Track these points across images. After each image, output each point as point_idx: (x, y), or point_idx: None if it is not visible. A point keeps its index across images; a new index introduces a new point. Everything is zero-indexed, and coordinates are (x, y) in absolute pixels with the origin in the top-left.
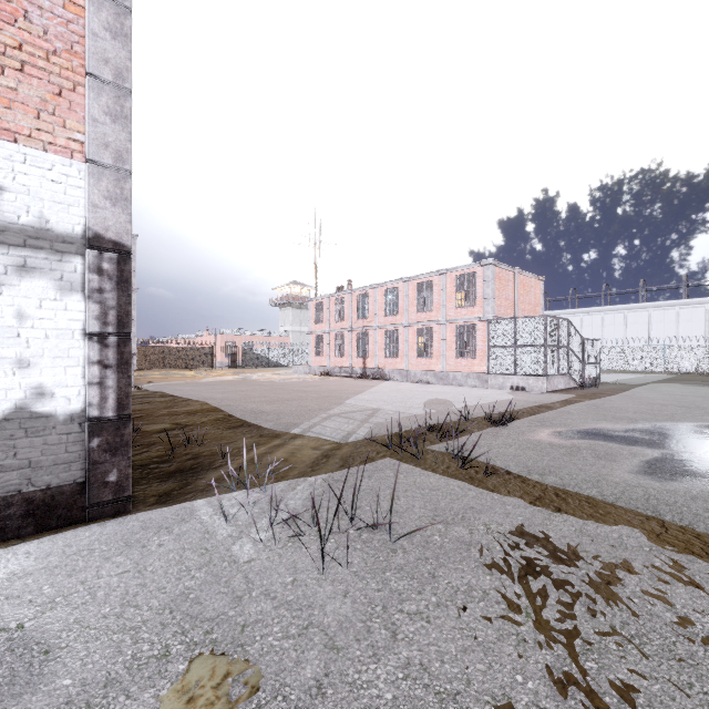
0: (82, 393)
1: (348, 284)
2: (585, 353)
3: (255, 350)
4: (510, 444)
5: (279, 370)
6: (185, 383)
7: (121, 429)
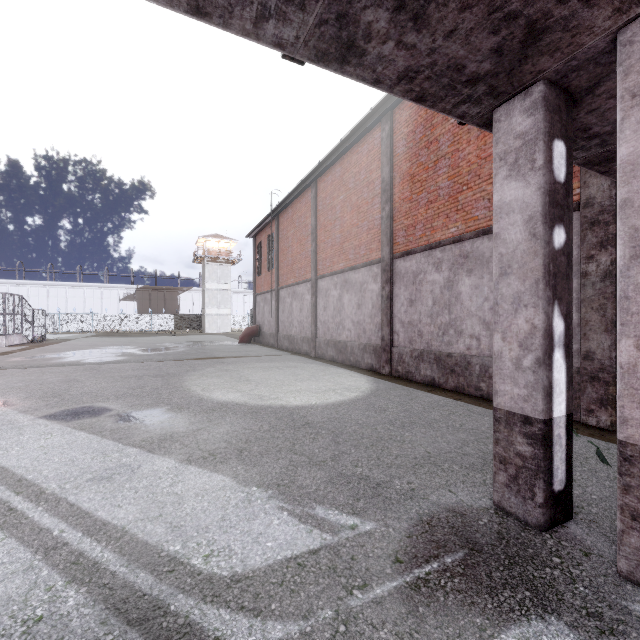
0: None
1: None
2: (35, 319)
3: None
4: None
5: None
6: None
7: None
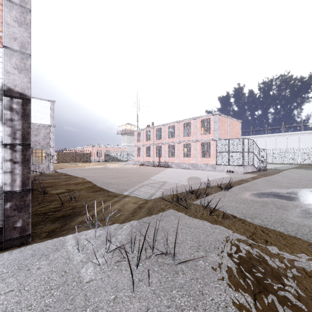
0: (0, 177)
1: (152, 124)
2: (260, 155)
3: (110, 154)
4: (232, 200)
5: (121, 163)
6: (77, 169)
7: (24, 197)
